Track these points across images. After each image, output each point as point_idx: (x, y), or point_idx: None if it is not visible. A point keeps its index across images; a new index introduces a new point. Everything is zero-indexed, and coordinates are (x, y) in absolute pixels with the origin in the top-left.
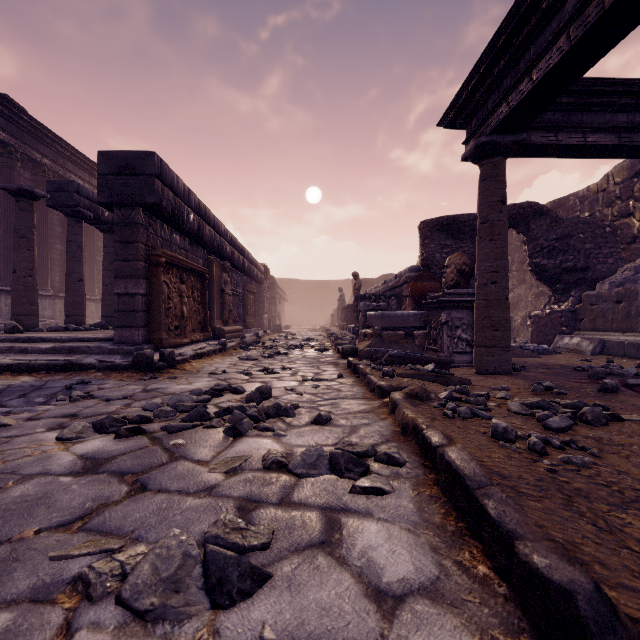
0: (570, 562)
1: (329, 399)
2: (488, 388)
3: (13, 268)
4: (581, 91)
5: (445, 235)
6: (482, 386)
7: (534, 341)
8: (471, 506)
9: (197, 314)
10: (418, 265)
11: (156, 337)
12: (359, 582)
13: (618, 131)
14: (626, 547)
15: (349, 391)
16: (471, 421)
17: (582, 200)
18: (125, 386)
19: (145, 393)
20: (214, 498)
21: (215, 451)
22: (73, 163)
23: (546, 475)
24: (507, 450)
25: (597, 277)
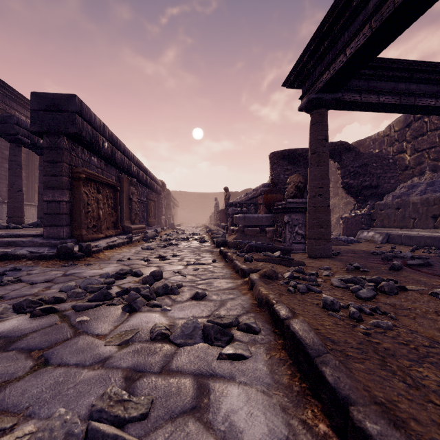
0: (396, 427)
1: (205, 279)
2: (317, 268)
3: None
4: (376, 66)
5: (287, 162)
6: (313, 267)
7: (344, 234)
8: (312, 370)
9: (111, 216)
10: (269, 182)
11: (77, 233)
12: None
13: (399, 95)
14: (430, 401)
15: (220, 272)
16: (307, 295)
17: (374, 141)
18: (49, 272)
19: (64, 277)
20: (106, 369)
21: (113, 325)
22: (17, 103)
23: (364, 339)
24: (334, 318)
25: (384, 192)
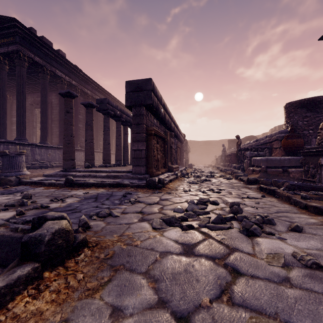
0: None
1: (277, 212)
2: None
3: (85, 139)
4: None
5: (305, 110)
6: None
7: None
8: None
9: (162, 159)
10: (286, 129)
11: (150, 171)
12: None
13: None
14: None
15: (284, 207)
16: None
17: None
18: (149, 196)
19: (163, 201)
20: (302, 290)
21: (249, 246)
22: (98, 91)
23: None
24: None
25: None
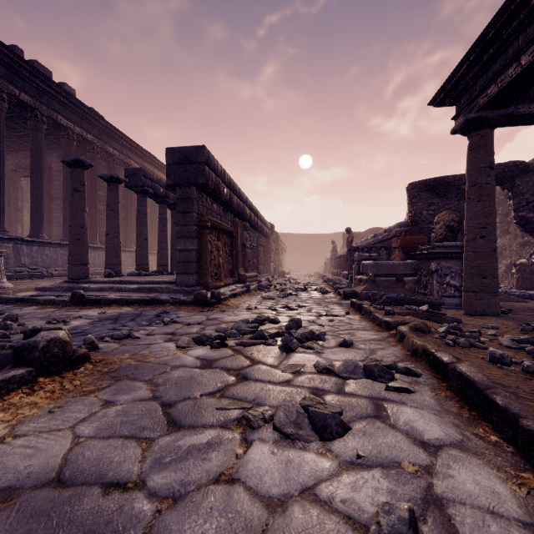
0: None
1: (345, 330)
2: (478, 326)
3: (106, 232)
4: None
5: (431, 194)
6: (472, 325)
7: (519, 287)
8: (481, 401)
9: (228, 264)
10: (406, 221)
11: (204, 281)
12: (408, 437)
13: None
14: None
15: (359, 325)
16: (469, 349)
17: None
18: (193, 316)
19: (210, 321)
20: (293, 387)
21: (278, 360)
22: (132, 152)
23: None
24: (504, 370)
25: None
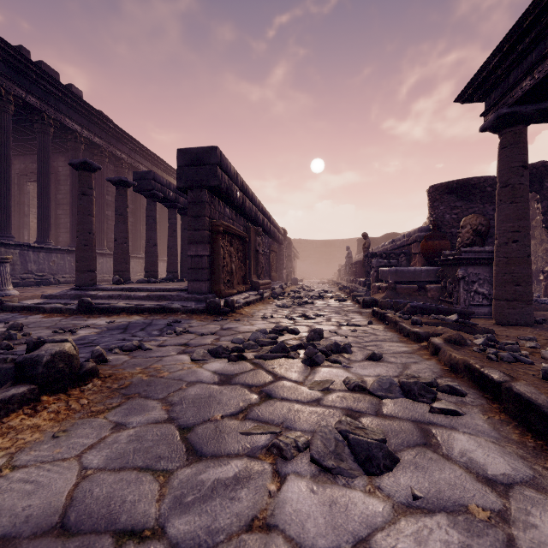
0: None
1: (370, 341)
2: (514, 338)
3: (115, 237)
4: None
5: (454, 197)
6: (507, 336)
7: (547, 295)
8: None
9: (240, 270)
10: (428, 225)
11: (216, 288)
12: (468, 472)
13: None
14: None
15: (384, 335)
16: (515, 365)
17: None
18: (206, 325)
19: (224, 331)
20: (324, 407)
21: (303, 375)
22: (141, 156)
23: None
24: None
25: None
